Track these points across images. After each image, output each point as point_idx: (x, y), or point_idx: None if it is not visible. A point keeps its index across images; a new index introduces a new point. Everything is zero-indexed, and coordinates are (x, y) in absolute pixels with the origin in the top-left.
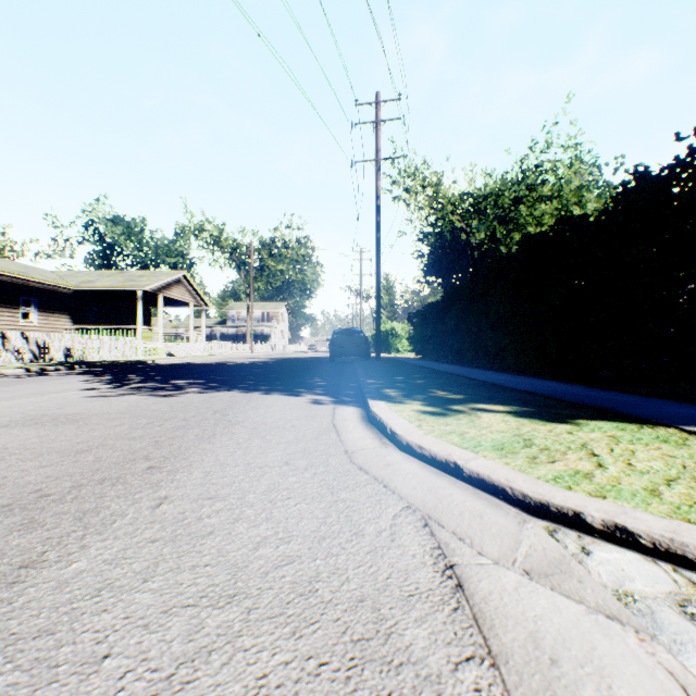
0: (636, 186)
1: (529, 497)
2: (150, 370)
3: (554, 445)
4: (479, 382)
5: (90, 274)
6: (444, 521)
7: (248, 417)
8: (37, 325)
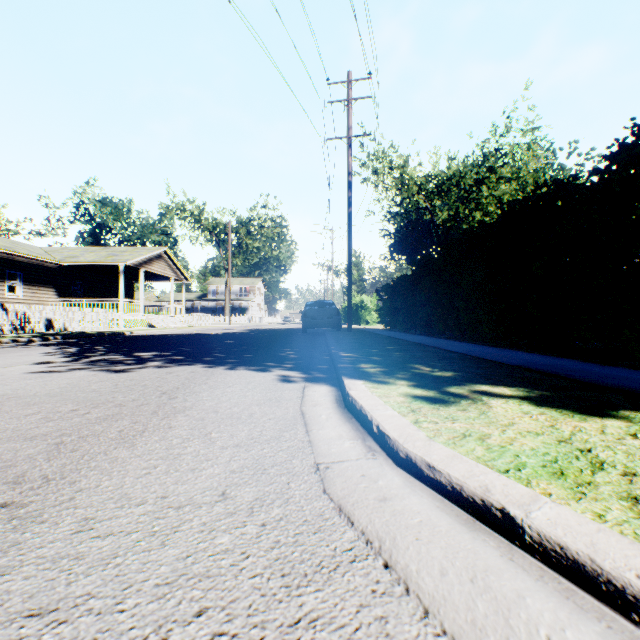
0: (639, 139)
1: None
2: (123, 341)
3: (636, 464)
4: (460, 355)
5: (76, 250)
6: None
7: (199, 400)
8: (22, 298)
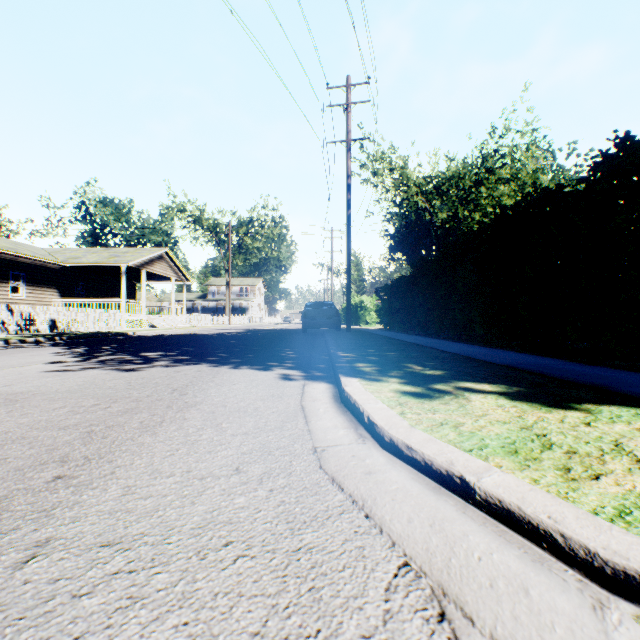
0: (620, 151)
1: (601, 559)
2: (127, 341)
3: (579, 445)
4: (452, 355)
5: (78, 251)
6: (470, 604)
7: (208, 396)
8: (26, 298)
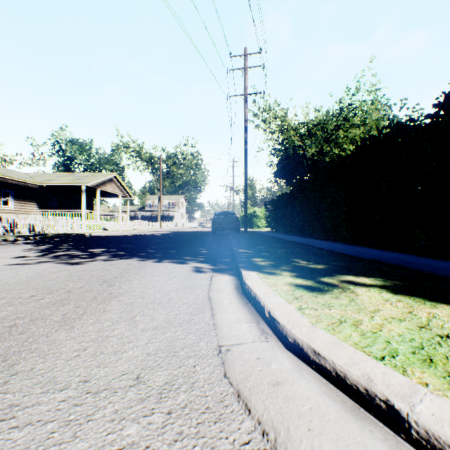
0: None
1: None
2: (82, 240)
3: None
4: (327, 251)
5: (51, 175)
6: None
7: (131, 287)
8: (13, 209)
